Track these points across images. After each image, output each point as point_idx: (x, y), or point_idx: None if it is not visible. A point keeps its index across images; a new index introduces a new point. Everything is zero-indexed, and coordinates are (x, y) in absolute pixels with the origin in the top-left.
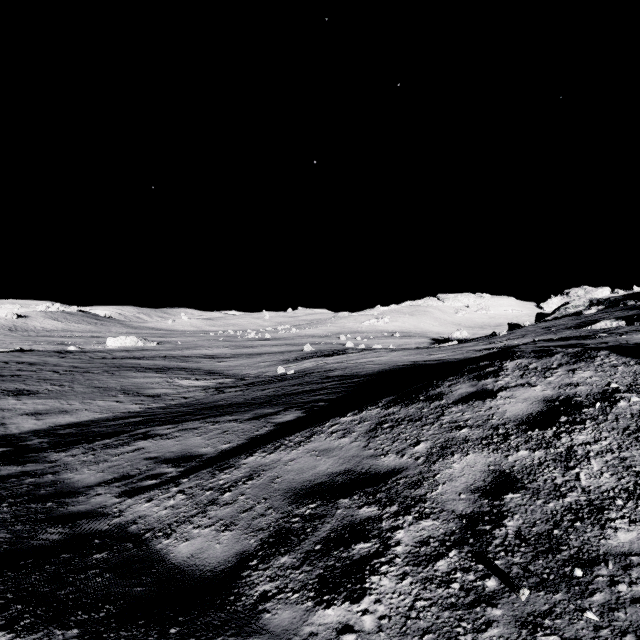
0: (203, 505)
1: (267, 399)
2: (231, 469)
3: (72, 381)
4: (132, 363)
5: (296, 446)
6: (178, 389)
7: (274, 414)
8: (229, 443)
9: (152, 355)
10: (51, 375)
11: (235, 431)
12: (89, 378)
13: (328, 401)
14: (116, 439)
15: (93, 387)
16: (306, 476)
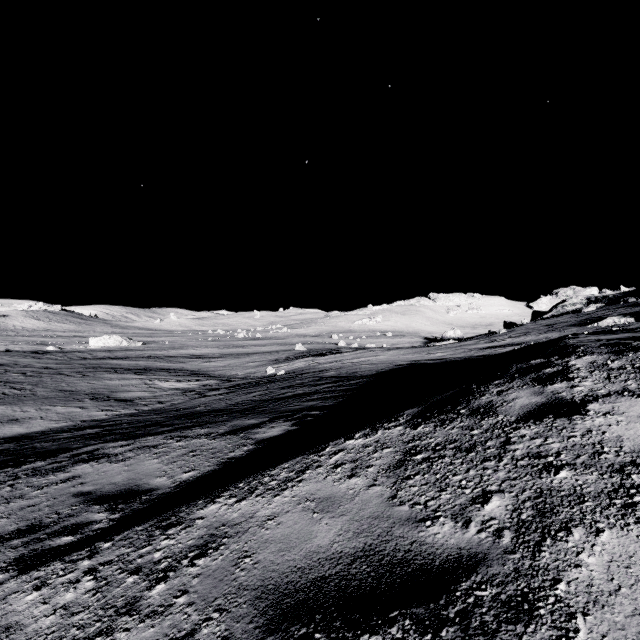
0: (113, 612)
1: (251, 405)
2: (178, 528)
3: (36, 384)
4: (112, 364)
5: (281, 488)
6: (155, 392)
7: (257, 426)
8: (192, 470)
9: (135, 355)
10: (15, 377)
11: (204, 451)
12: (57, 380)
13: (324, 409)
14: (52, 461)
15: (59, 390)
16: (295, 558)
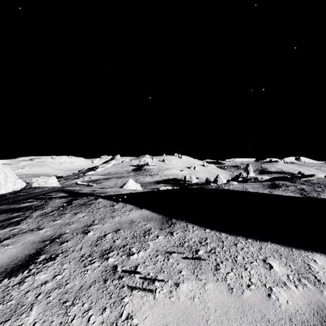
0: None
1: None
2: None
3: None
4: None
5: None
6: None
7: None
8: None
9: None
10: None
11: None
12: None
13: None
14: None
15: None
16: None
